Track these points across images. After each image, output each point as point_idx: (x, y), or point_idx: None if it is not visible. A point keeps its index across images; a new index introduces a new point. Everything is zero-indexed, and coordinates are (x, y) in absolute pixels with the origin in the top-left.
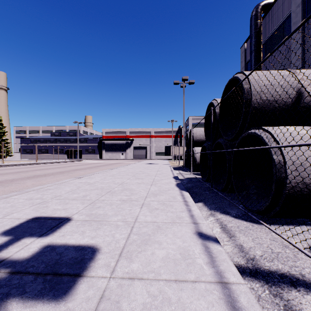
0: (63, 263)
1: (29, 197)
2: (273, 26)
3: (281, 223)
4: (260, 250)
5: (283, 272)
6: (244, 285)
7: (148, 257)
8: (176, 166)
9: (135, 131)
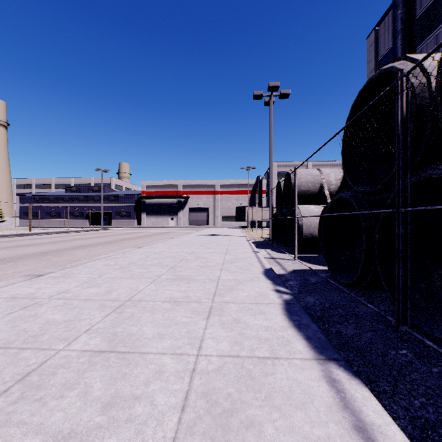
0: None
1: None
2: None
3: None
4: None
5: None
6: None
7: None
8: (258, 240)
9: (191, 185)
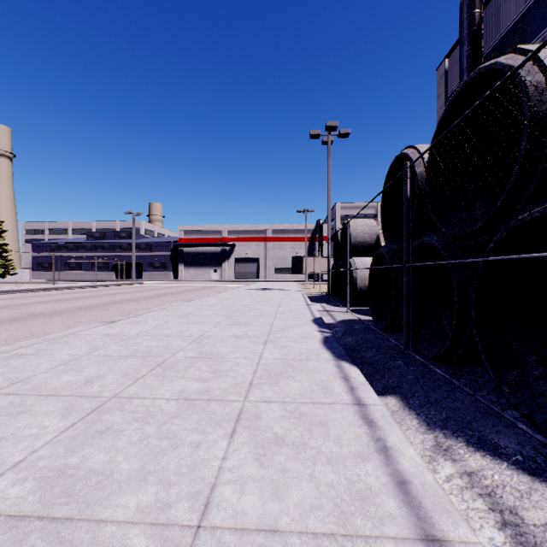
0: None
1: None
2: (506, 19)
3: None
4: None
5: None
6: None
7: None
8: (315, 295)
9: (238, 231)
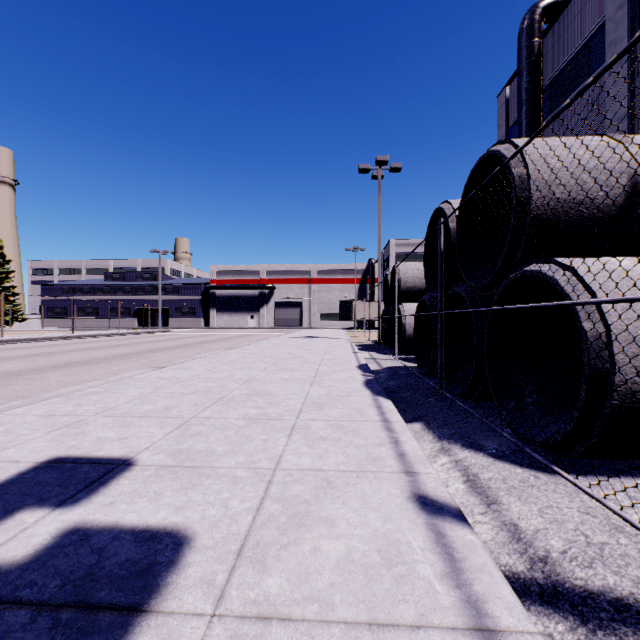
0: (104, 575)
1: (49, 410)
2: (566, 50)
3: (598, 472)
4: (559, 539)
5: (620, 595)
6: (536, 637)
7: (305, 559)
8: (364, 343)
9: (278, 271)
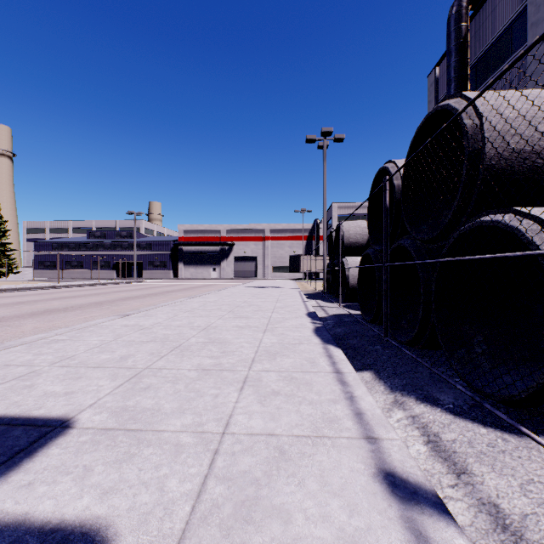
0: None
1: (7, 360)
2: (490, 33)
3: None
4: None
5: None
6: None
7: None
8: (311, 292)
9: (236, 230)
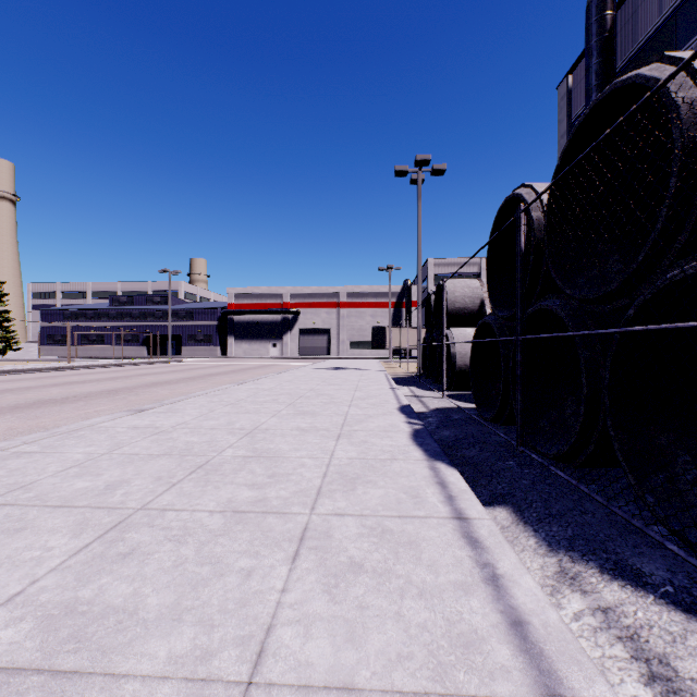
0: None
1: None
2: (646, 24)
3: None
4: None
5: None
6: None
7: None
8: (401, 376)
9: (303, 294)
